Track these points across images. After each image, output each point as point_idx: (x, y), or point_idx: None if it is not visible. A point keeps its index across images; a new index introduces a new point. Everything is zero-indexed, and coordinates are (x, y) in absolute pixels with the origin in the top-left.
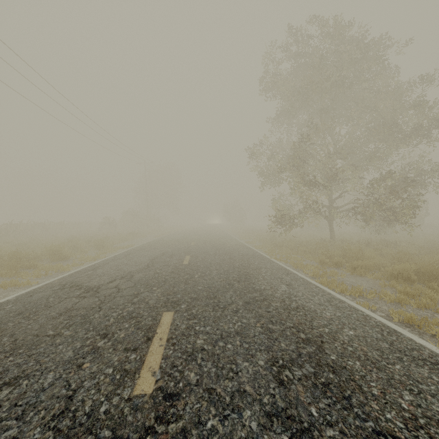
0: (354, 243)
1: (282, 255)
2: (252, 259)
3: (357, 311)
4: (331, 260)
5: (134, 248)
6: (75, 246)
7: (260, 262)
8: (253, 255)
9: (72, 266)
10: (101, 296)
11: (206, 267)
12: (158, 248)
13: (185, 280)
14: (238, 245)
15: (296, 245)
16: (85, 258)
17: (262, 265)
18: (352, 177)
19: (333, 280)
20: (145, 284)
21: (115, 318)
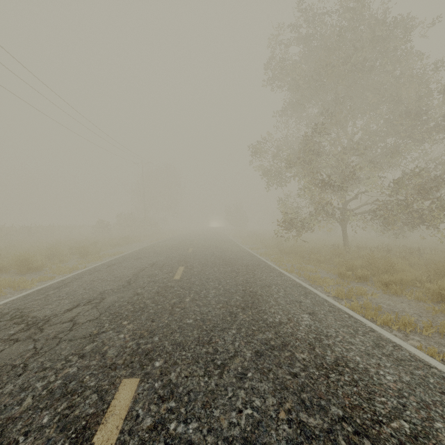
0: (374, 251)
1: (292, 265)
2: (258, 271)
3: (430, 369)
4: (354, 273)
5: (122, 256)
6: (55, 254)
7: (268, 275)
8: (259, 265)
9: (39, 281)
10: (41, 339)
11: (202, 285)
12: (149, 256)
13: (171, 306)
14: (241, 252)
15: (306, 252)
16: (60, 270)
17: (271, 281)
18: (371, 175)
19: (366, 303)
20: (115, 314)
21: (35, 396)
